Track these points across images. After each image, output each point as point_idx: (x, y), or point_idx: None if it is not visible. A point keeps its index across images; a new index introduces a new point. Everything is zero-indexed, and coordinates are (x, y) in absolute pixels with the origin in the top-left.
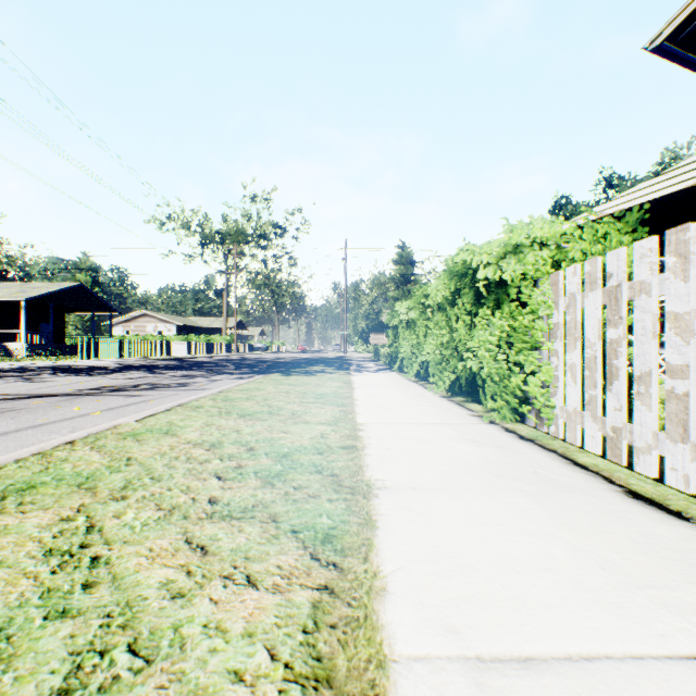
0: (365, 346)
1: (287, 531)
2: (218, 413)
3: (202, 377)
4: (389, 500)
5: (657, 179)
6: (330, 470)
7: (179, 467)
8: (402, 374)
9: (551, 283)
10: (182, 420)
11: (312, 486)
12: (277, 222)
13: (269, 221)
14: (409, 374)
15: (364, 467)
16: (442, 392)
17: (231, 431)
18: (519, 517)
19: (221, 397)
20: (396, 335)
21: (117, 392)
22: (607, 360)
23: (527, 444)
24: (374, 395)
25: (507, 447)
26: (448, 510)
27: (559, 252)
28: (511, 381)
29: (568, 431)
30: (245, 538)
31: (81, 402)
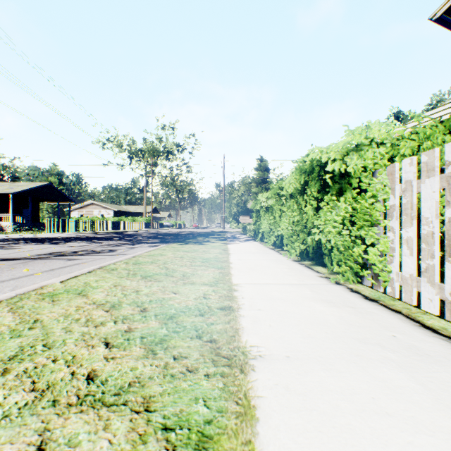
0: (237, 224)
1: (158, 428)
2: (126, 275)
3: (125, 245)
4: (266, 375)
5: (438, 109)
6: (209, 334)
7: (76, 330)
8: (263, 243)
9: (388, 173)
10: (96, 281)
11: (191, 356)
12: (179, 143)
13: (173, 142)
14: (268, 243)
15: (240, 330)
16: (293, 257)
17: (131, 291)
18: (404, 401)
19: (132, 261)
20: (258, 216)
21: (62, 256)
22: (446, 235)
23: (374, 304)
24: (244, 259)
25: (358, 308)
26: (328, 390)
27: (392, 149)
28: (353, 251)
29: (404, 292)
30: (107, 442)
31: (31, 265)
